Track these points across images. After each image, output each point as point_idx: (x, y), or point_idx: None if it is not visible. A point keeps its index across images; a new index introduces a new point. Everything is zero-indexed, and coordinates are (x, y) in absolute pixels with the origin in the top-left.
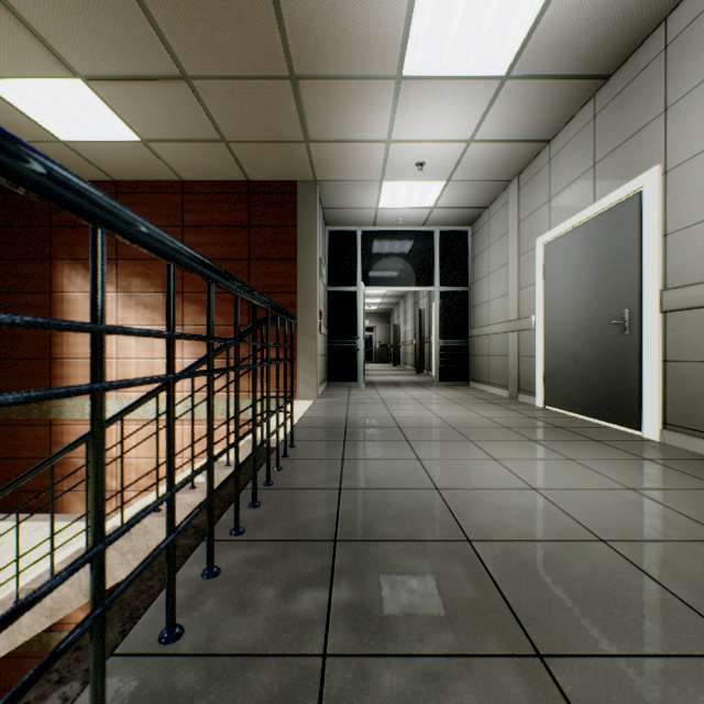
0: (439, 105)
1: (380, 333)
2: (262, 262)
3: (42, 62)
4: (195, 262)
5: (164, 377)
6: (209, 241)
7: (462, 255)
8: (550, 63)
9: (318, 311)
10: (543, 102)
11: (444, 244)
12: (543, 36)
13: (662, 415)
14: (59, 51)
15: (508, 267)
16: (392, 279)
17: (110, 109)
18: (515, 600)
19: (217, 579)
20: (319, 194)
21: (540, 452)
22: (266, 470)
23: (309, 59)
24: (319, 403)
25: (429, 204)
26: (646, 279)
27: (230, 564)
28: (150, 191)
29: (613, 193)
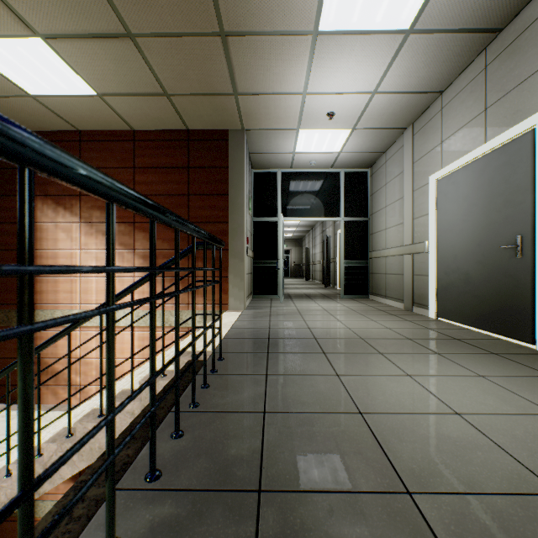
0: (349, 59)
1: (294, 255)
2: (199, 197)
3: (5, 21)
4: (67, 168)
5: (1, 335)
6: (156, 180)
7: (363, 192)
8: (450, 17)
9: (245, 238)
10: (440, 56)
11: (348, 183)
12: None
13: None
14: (18, 10)
15: (403, 201)
16: (305, 212)
17: (68, 66)
18: None
19: None
20: (246, 141)
21: (449, 367)
22: (192, 392)
23: (237, 16)
24: (246, 314)
25: (337, 149)
26: None
27: (136, 533)
28: (107, 139)
29: (505, 132)
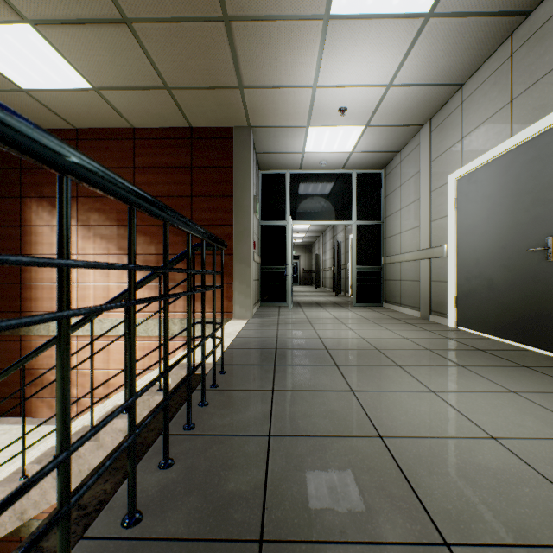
0: (363, 47)
1: (303, 262)
2: (203, 198)
3: None
4: None
5: None
6: (157, 180)
7: (376, 194)
8: None
9: (252, 242)
10: (462, 43)
11: (361, 185)
12: None
13: None
14: None
15: (420, 202)
16: (315, 215)
17: (61, 56)
18: None
19: None
20: (253, 139)
21: (476, 382)
22: (187, 411)
23: None
24: (252, 322)
25: (348, 148)
26: None
27: None
28: (106, 138)
29: (534, 124)
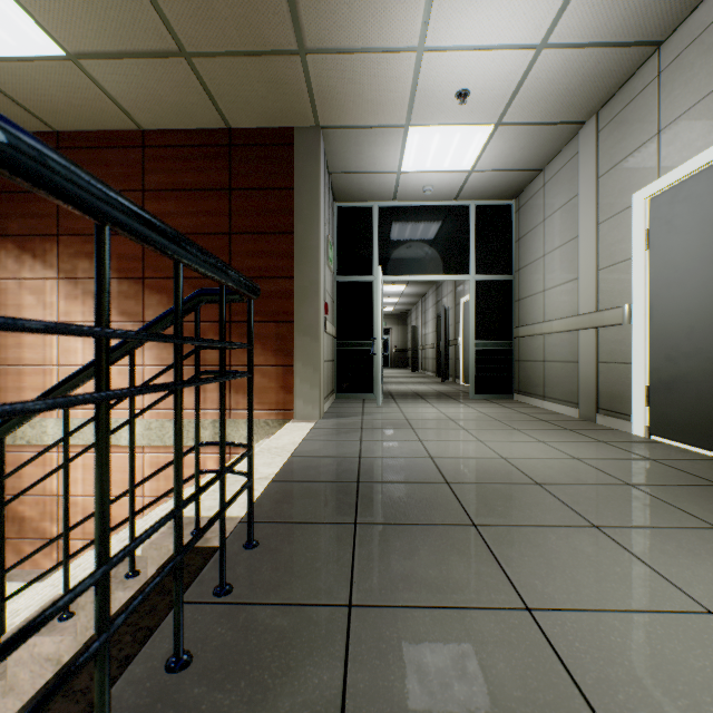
0: None
1: (396, 336)
2: (247, 237)
3: None
4: None
5: None
6: (178, 210)
7: (504, 236)
8: None
9: (322, 303)
10: None
11: (482, 223)
12: None
13: None
14: None
15: (579, 242)
16: (416, 267)
17: None
18: None
19: None
20: (324, 150)
21: None
22: None
23: None
24: (322, 427)
25: (467, 164)
26: None
27: None
28: (100, 145)
29: None
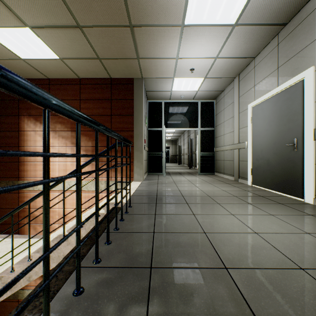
0: (202, 39)
1: (172, 149)
2: (117, 116)
3: (9, 18)
4: (63, 108)
5: (38, 182)
6: (92, 106)
7: (211, 113)
8: (257, 17)
9: (143, 139)
10: (253, 38)
11: (203, 108)
12: (255, 3)
13: (315, 191)
14: (17, 13)
15: (233, 118)
16: (178, 125)
17: (44, 43)
18: (260, 315)
19: (81, 296)
20: (144, 84)
21: (255, 210)
22: (115, 222)
23: (139, 16)
24: (144, 183)
25: (196, 89)
26: (306, 123)
27: (90, 285)
28: (64, 83)
29: (288, 81)
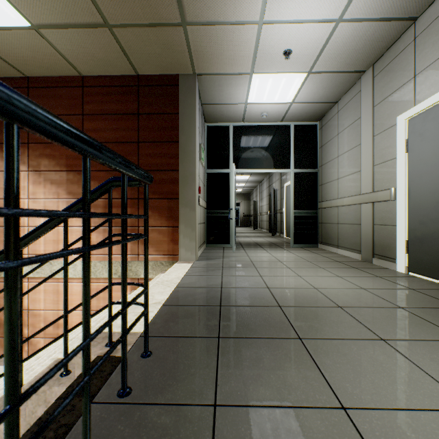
0: None
1: (243, 207)
2: (149, 144)
3: None
4: None
5: None
6: (105, 127)
7: (312, 144)
8: None
9: (197, 186)
10: None
11: (298, 136)
12: None
13: None
14: None
15: (361, 148)
16: (256, 164)
17: None
18: None
19: None
20: (198, 89)
21: None
22: None
23: None
24: (197, 266)
25: (289, 98)
26: None
27: None
28: (55, 86)
29: None
